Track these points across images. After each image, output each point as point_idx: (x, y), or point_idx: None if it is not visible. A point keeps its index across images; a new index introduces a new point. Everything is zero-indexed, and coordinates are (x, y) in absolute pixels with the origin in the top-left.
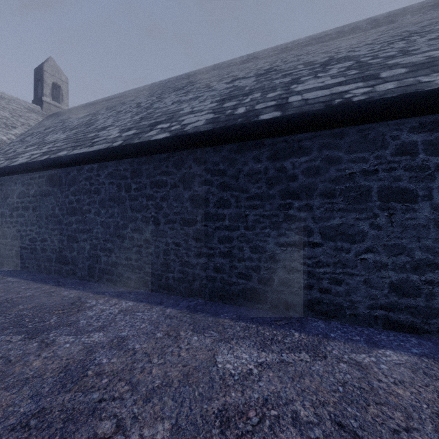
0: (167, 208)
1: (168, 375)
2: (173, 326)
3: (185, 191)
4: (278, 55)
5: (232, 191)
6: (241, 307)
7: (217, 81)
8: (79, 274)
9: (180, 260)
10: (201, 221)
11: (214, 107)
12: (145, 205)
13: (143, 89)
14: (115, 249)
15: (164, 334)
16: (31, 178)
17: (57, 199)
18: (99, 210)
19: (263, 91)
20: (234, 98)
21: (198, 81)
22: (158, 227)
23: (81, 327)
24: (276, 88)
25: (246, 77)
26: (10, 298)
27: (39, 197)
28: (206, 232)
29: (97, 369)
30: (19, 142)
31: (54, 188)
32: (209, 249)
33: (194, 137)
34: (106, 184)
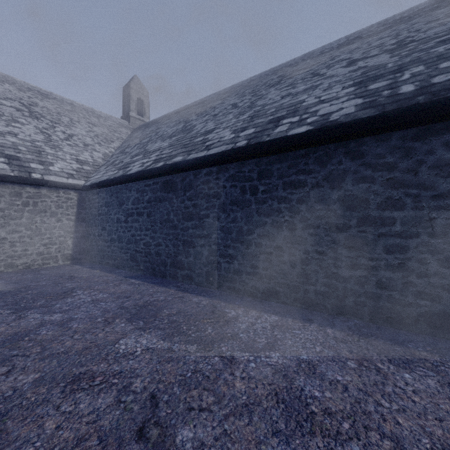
0: (306, 211)
1: (429, 432)
2: (358, 354)
3: (332, 190)
4: (393, 29)
5: (406, 189)
6: (424, 336)
7: (324, 68)
8: (196, 280)
9: (324, 271)
10: (356, 226)
11: (354, 91)
12: (275, 208)
13: (224, 92)
14: (238, 255)
15: (358, 364)
16: (145, 185)
17: (172, 204)
18: (218, 214)
19: (424, 63)
20: (380, 78)
21: (294, 73)
22: (293, 233)
23: (248, 342)
24: (447, 55)
25: (370, 56)
26: (149, 301)
27: (153, 203)
28: (365, 240)
29: (318, 405)
30: (121, 153)
31: (169, 194)
32: (369, 260)
33: (352, 126)
34: (227, 188)
